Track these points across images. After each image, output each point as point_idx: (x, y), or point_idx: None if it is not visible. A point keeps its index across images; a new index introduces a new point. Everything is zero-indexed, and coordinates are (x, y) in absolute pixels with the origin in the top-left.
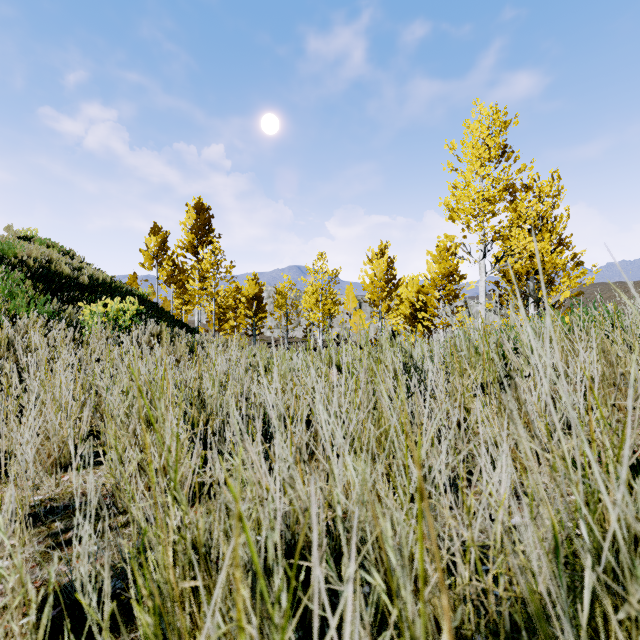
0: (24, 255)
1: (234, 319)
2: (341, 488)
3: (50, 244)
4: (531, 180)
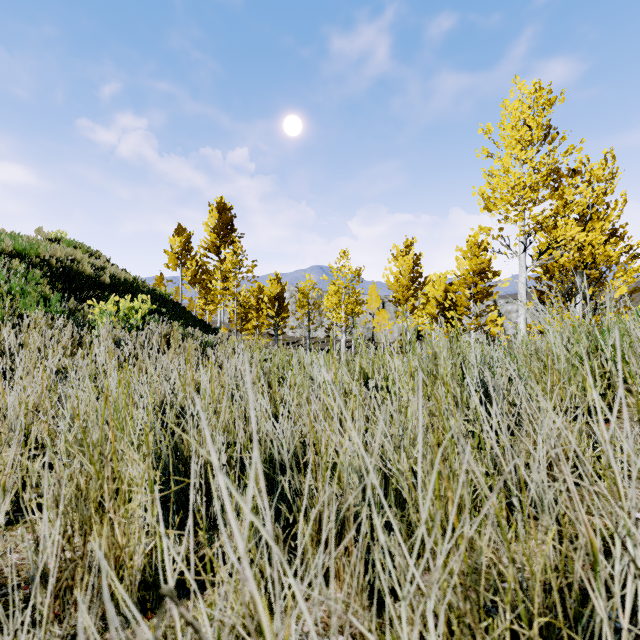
0: (47, 255)
1: (256, 319)
2: None
3: (77, 245)
4: (579, 164)
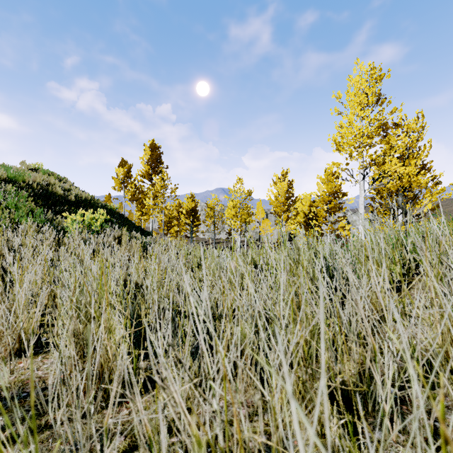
0: (30, 180)
1: (177, 226)
2: None
3: (50, 173)
4: (400, 120)
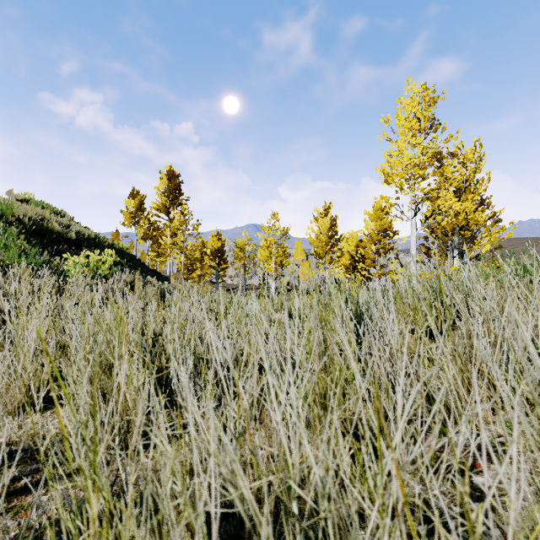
0: (20, 214)
1: (200, 269)
2: (297, 479)
3: (44, 205)
4: (456, 148)
